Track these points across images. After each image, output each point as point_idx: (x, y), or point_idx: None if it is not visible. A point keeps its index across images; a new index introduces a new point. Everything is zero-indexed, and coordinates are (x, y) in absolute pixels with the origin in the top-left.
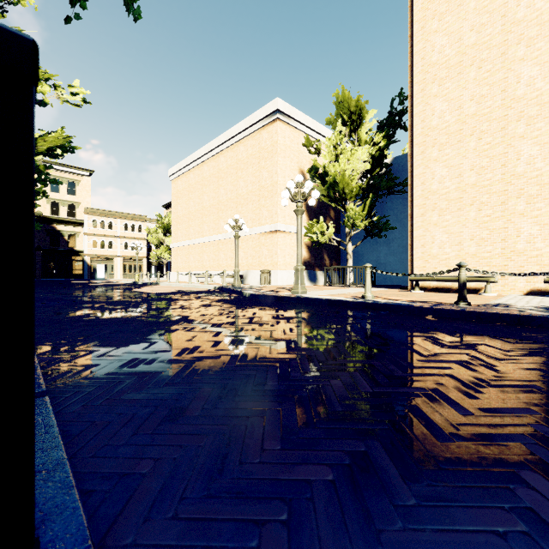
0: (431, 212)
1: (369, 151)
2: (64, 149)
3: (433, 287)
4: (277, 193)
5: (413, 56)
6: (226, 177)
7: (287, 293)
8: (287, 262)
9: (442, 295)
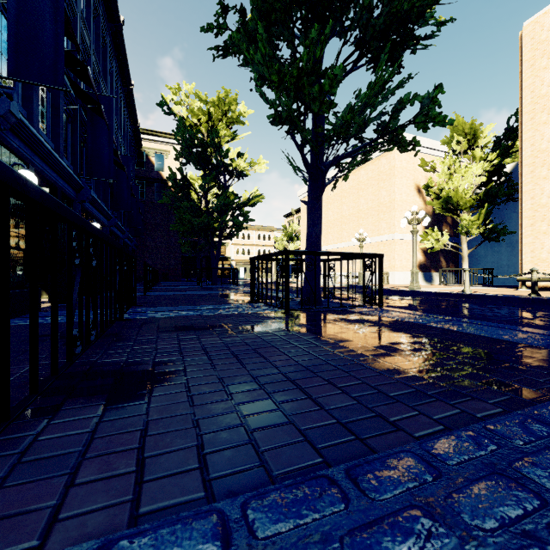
0: (541, 222)
1: (482, 168)
2: (257, 200)
3: (542, 287)
4: (394, 208)
5: (523, 89)
6: (348, 196)
7: (405, 289)
8: (404, 265)
9: (541, 292)
